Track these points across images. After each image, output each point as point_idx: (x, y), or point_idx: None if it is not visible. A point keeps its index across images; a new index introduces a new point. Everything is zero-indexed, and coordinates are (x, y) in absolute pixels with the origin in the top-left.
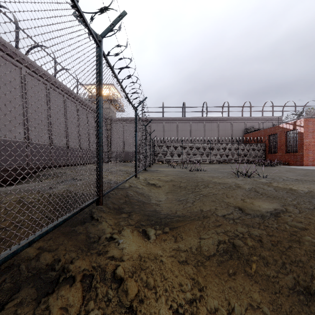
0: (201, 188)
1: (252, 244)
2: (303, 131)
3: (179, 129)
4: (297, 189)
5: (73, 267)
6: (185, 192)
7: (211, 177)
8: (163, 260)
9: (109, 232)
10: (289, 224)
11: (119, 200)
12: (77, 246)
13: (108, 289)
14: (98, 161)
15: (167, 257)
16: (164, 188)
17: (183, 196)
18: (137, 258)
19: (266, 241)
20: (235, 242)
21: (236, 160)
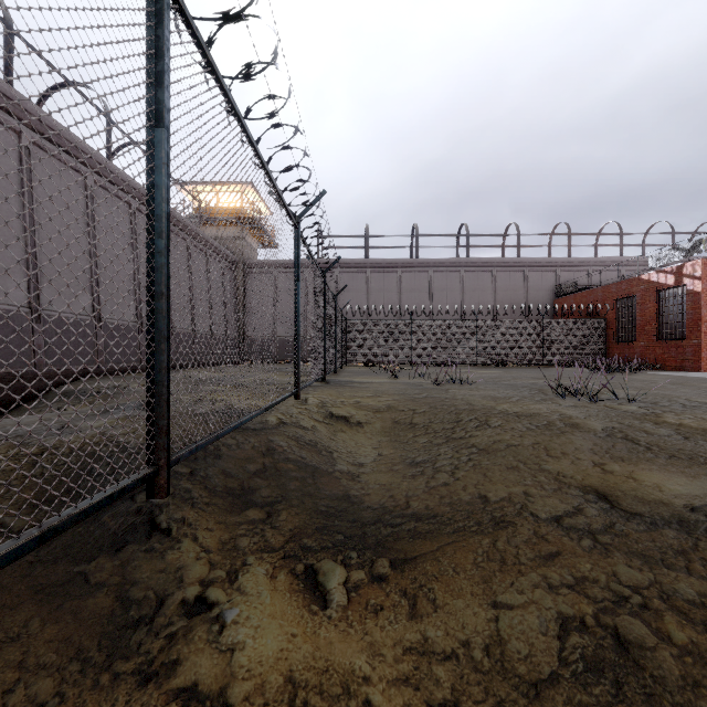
0: (470, 430)
1: (690, 642)
2: (700, 289)
3: (405, 286)
4: None
5: None
6: (427, 440)
7: (493, 400)
8: (374, 702)
9: (197, 580)
10: None
11: (246, 464)
12: (69, 647)
13: None
14: (151, 347)
15: (386, 685)
16: (370, 427)
17: (423, 450)
18: (281, 694)
19: None
20: (623, 628)
21: (537, 359)
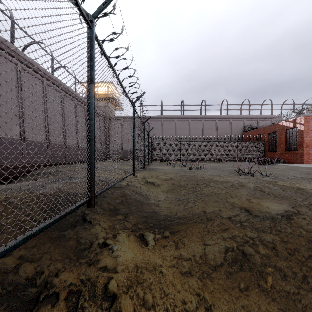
0: (202, 187)
1: (265, 253)
2: (303, 129)
3: (178, 127)
4: (306, 188)
5: (57, 281)
6: (185, 191)
7: (212, 176)
8: (163, 271)
9: (102, 237)
10: (304, 229)
11: (115, 200)
12: (64, 255)
13: (97, 309)
14: (89, 157)
15: (167, 267)
16: (163, 187)
17: (183, 195)
18: (133, 269)
19: (280, 249)
20: (245, 249)
21: (235, 158)
